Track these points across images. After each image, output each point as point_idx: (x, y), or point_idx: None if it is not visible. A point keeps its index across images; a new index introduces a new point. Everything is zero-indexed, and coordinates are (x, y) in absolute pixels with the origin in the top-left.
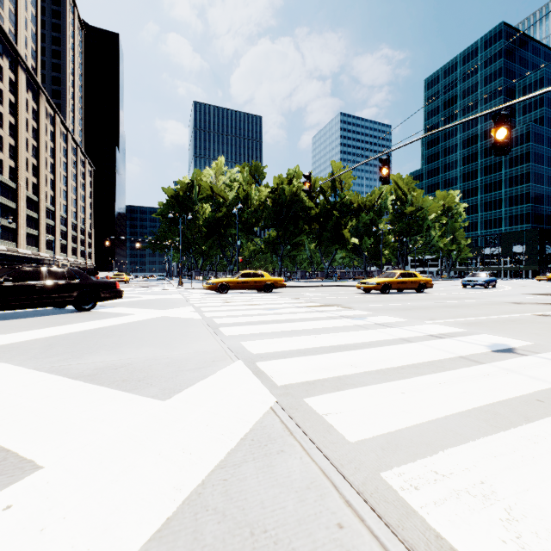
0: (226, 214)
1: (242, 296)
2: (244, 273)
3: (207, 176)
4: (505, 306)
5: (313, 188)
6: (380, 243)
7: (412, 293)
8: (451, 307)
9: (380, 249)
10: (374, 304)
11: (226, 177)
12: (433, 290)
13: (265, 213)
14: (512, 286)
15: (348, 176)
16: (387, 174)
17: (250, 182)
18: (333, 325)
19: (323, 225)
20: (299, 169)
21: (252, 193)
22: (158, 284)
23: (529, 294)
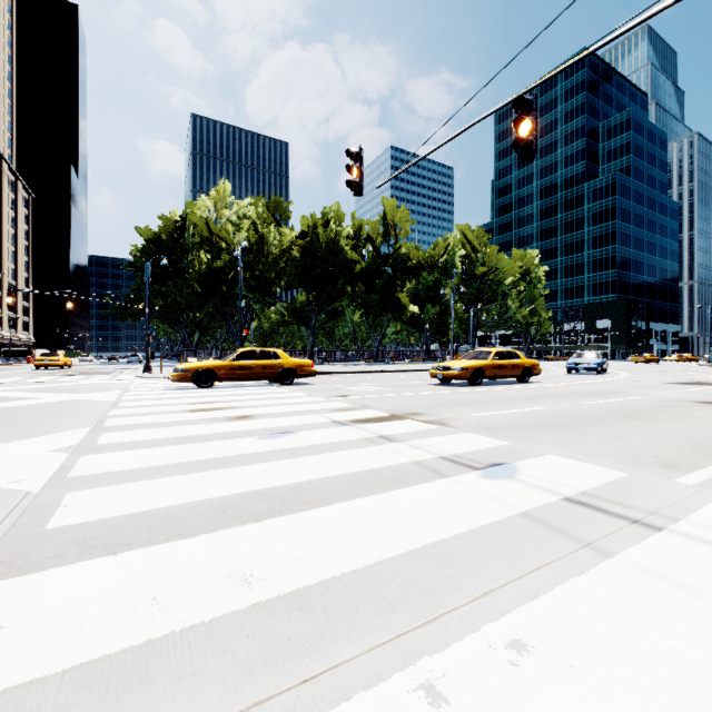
0: (232, 266)
1: (235, 394)
2: (245, 352)
3: (203, 208)
4: (708, 410)
5: (358, 235)
6: (446, 312)
7: (513, 383)
8: (631, 417)
9: (446, 320)
10: (482, 410)
11: (232, 212)
12: (535, 378)
13: (290, 266)
14: (621, 370)
15: (405, 221)
16: (533, 133)
17: (268, 220)
18: (456, 526)
19: (371, 286)
20: (338, 206)
21: (270, 236)
22: (117, 370)
23: (674, 382)
